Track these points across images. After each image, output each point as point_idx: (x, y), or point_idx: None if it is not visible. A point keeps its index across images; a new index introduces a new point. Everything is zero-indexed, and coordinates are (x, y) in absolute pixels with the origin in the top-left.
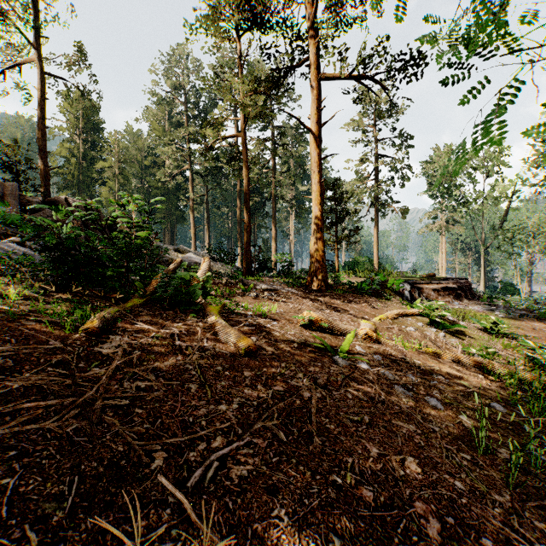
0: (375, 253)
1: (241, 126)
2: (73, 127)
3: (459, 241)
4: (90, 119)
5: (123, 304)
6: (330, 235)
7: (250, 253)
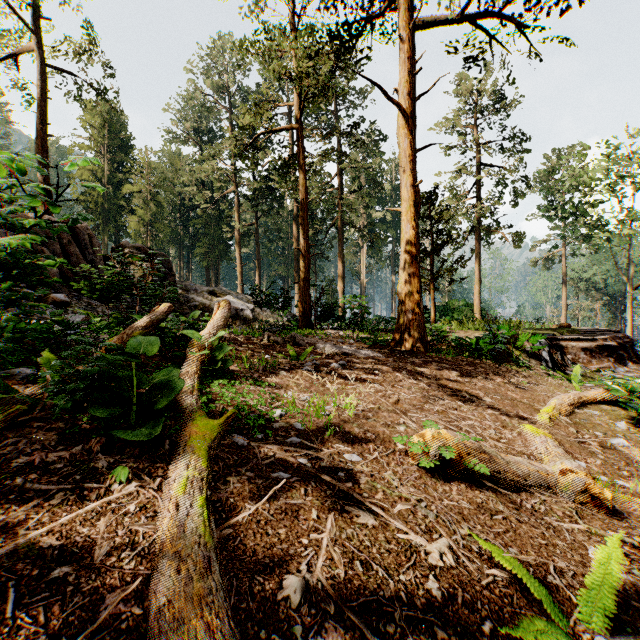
0: (477, 296)
1: (296, 114)
2: (98, 145)
3: (583, 279)
4: (117, 135)
5: None
6: (423, 268)
7: (308, 296)
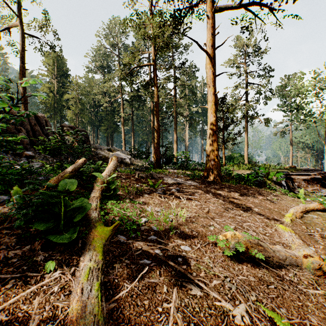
0: (246, 151)
1: (152, 57)
2: (51, 74)
3: (300, 142)
4: (61, 69)
5: None
6: (219, 137)
7: (159, 152)
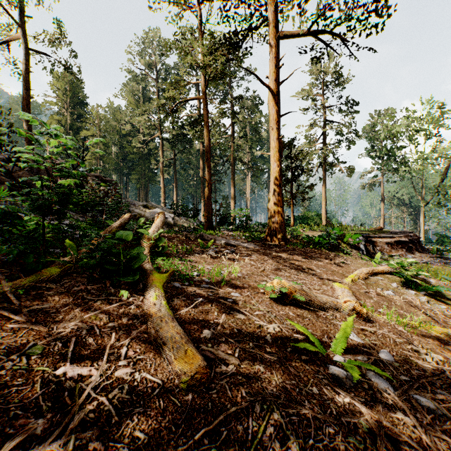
0: (323, 209)
1: (203, 89)
2: (62, 102)
3: (395, 197)
4: (76, 95)
5: (24, 278)
6: (286, 191)
7: (211, 209)
